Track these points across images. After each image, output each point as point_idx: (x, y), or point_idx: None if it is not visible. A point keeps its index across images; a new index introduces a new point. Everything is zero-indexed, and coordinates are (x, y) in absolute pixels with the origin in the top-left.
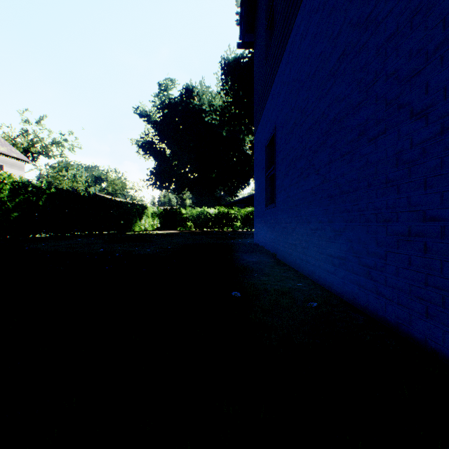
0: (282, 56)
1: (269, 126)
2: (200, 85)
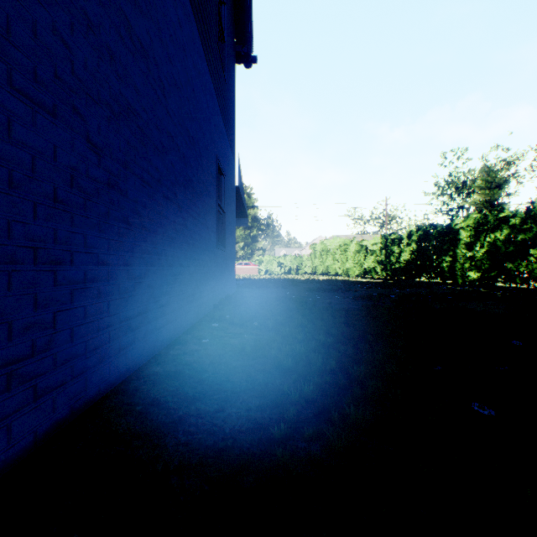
0: None
1: None
2: None
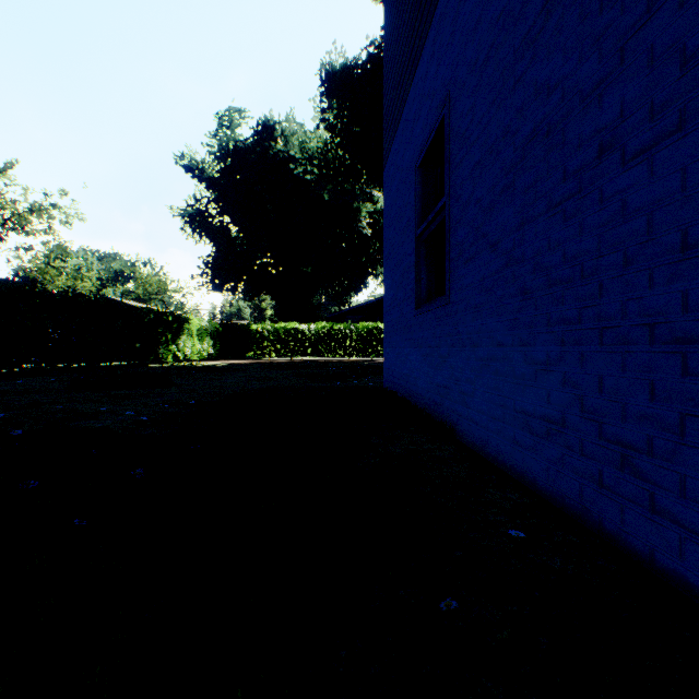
0: None
1: (428, 111)
2: (287, 120)
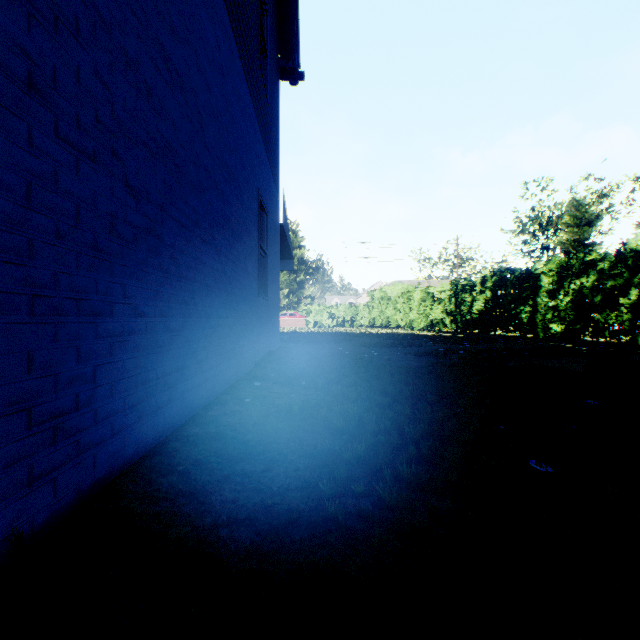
0: None
1: None
2: None
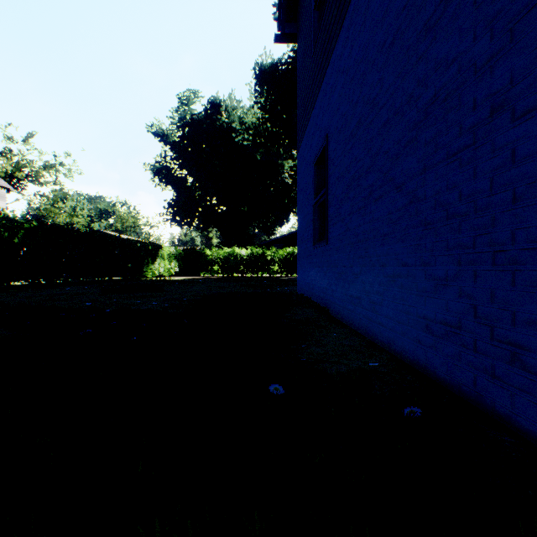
0: (338, 35)
1: (318, 137)
2: (229, 98)
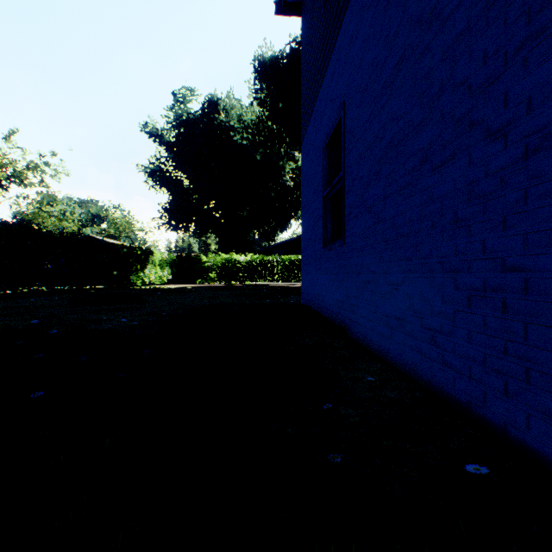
0: None
1: (331, 110)
2: (227, 97)
